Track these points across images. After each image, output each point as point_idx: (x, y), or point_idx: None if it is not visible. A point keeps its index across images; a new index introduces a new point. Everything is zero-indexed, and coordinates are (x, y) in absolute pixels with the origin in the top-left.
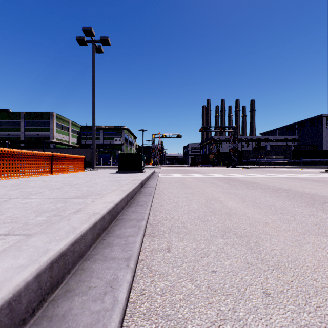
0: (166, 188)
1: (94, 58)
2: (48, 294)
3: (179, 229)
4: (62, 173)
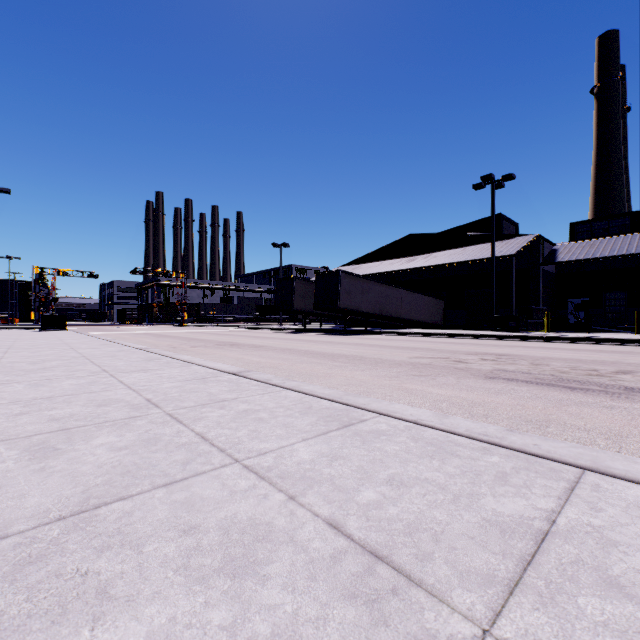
0: None
1: None
2: None
3: None
4: None
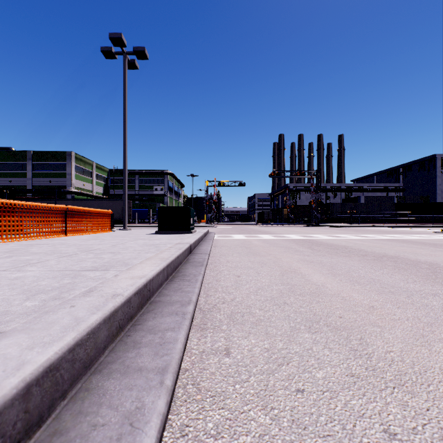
0: (224, 255)
1: (125, 76)
2: (19, 442)
3: (243, 318)
4: (81, 234)
